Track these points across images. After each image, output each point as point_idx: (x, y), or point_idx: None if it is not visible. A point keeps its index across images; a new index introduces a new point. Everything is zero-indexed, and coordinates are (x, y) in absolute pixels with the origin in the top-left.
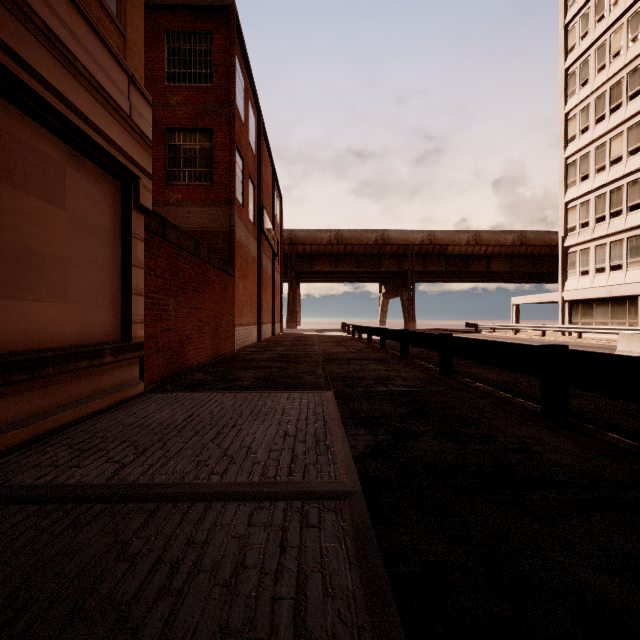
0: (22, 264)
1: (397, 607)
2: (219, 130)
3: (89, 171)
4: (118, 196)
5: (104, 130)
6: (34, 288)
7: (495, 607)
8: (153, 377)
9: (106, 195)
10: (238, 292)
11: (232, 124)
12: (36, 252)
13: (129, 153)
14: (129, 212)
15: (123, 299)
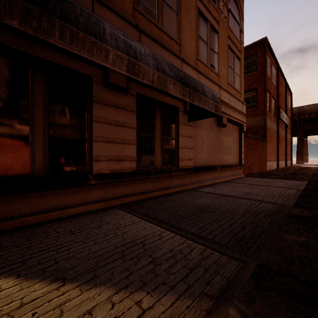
0: (228, 149)
1: (301, 193)
2: (259, 87)
3: (235, 127)
4: (238, 130)
5: (239, 118)
6: (229, 153)
7: (317, 195)
8: (245, 173)
9: (237, 131)
10: (267, 147)
11: (265, 84)
12: (229, 146)
13: (242, 120)
14: (241, 133)
15: (239, 154)
